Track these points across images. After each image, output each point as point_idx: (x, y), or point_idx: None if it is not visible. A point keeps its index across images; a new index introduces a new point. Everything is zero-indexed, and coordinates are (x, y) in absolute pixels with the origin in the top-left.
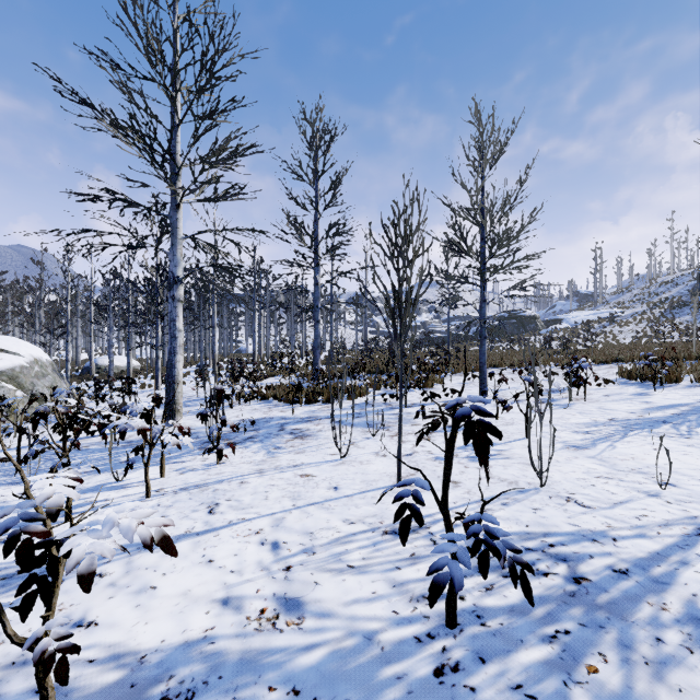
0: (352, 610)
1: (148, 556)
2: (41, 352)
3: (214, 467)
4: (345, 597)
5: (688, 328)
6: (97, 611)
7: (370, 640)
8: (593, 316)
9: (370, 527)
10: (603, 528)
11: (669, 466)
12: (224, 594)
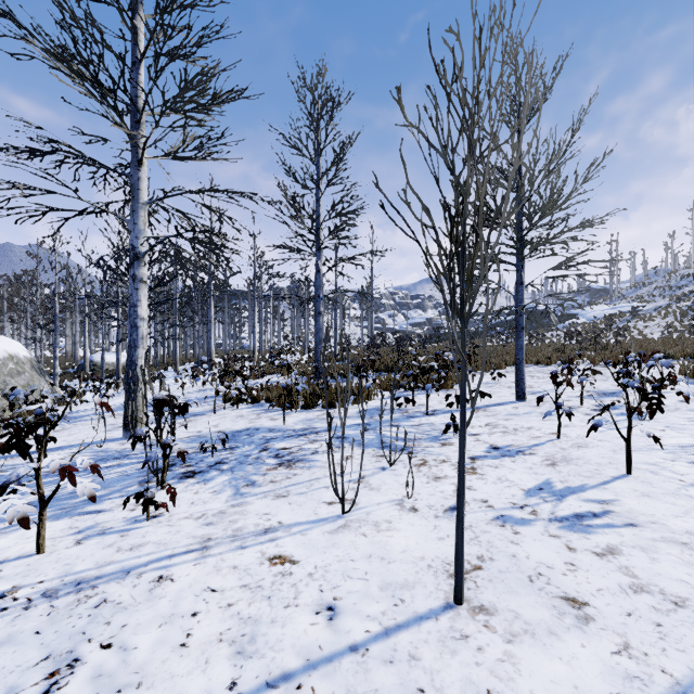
0: None
1: None
2: (18, 348)
3: (140, 527)
4: None
5: None
6: None
7: None
8: (612, 311)
9: None
10: None
11: None
12: None
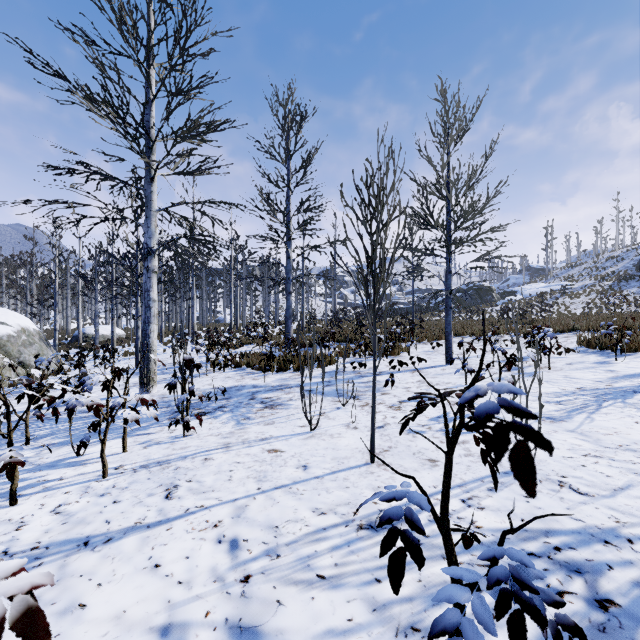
0: None
1: (86, 557)
2: (28, 322)
3: (181, 440)
4: (313, 627)
5: (636, 299)
6: None
7: None
8: (545, 289)
9: (342, 519)
10: (611, 524)
11: None
12: (165, 618)
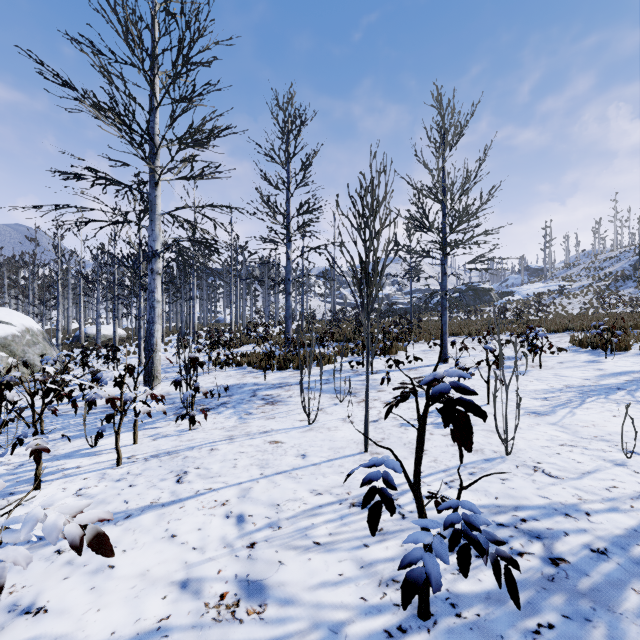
0: (318, 596)
1: (110, 529)
2: (32, 322)
3: (187, 433)
4: (310, 580)
5: (632, 300)
6: (49, 595)
7: (336, 634)
8: (543, 289)
9: (337, 499)
10: (574, 501)
11: (635, 435)
12: (184, 575)
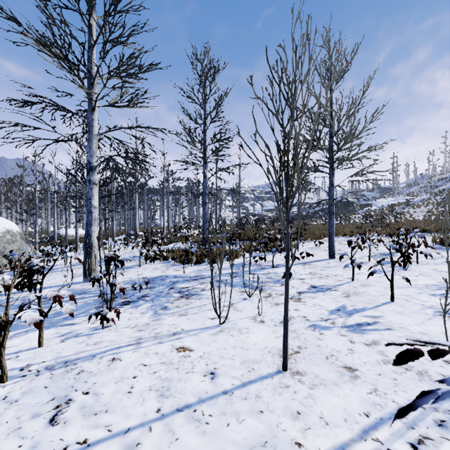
0: None
1: None
2: (12, 225)
3: (98, 332)
4: None
5: None
6: None
7: None
8: (393, 201)
9: None
10: None
11: None
12: None
